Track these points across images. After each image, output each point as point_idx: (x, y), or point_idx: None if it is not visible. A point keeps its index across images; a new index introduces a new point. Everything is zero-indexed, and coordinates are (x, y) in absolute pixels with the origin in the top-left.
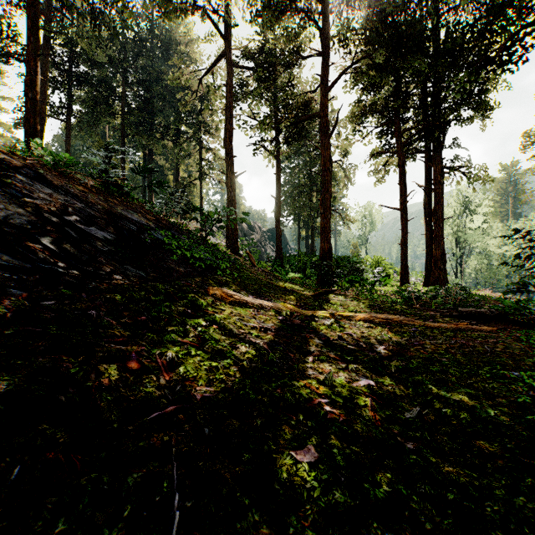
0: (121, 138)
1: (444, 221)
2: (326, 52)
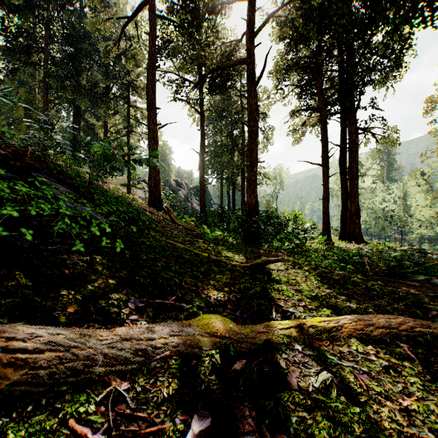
0: (43, 90)
1: None
2: None
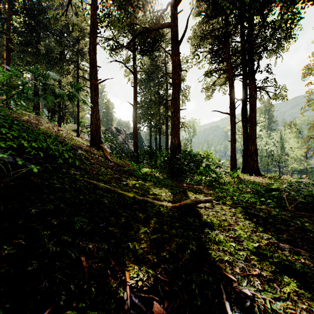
0: (7, 52)
1: (238, 130)
2: None
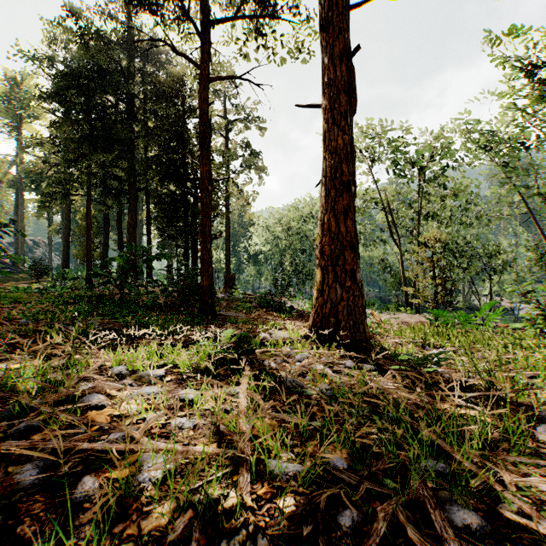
0: None
1: None
2: None
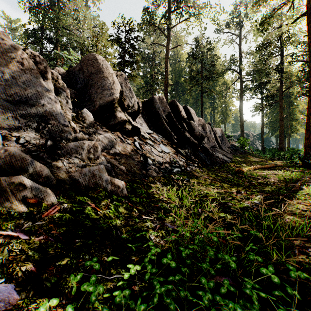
0: (195, 108)
1: None
2: (281, 79)
